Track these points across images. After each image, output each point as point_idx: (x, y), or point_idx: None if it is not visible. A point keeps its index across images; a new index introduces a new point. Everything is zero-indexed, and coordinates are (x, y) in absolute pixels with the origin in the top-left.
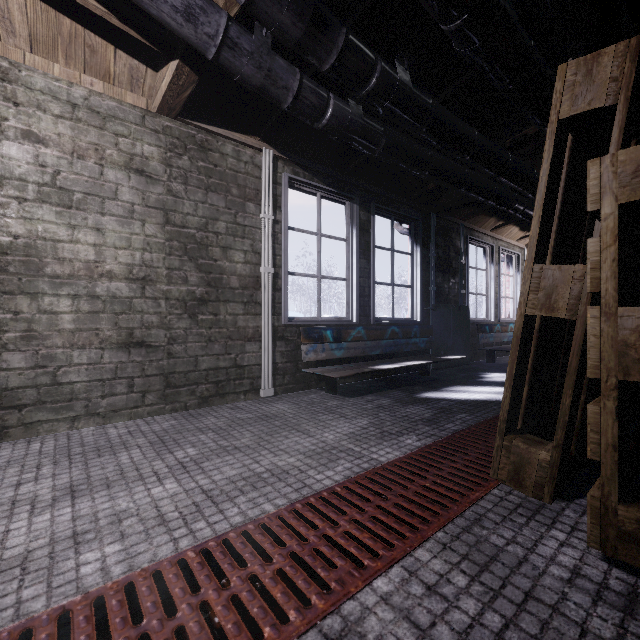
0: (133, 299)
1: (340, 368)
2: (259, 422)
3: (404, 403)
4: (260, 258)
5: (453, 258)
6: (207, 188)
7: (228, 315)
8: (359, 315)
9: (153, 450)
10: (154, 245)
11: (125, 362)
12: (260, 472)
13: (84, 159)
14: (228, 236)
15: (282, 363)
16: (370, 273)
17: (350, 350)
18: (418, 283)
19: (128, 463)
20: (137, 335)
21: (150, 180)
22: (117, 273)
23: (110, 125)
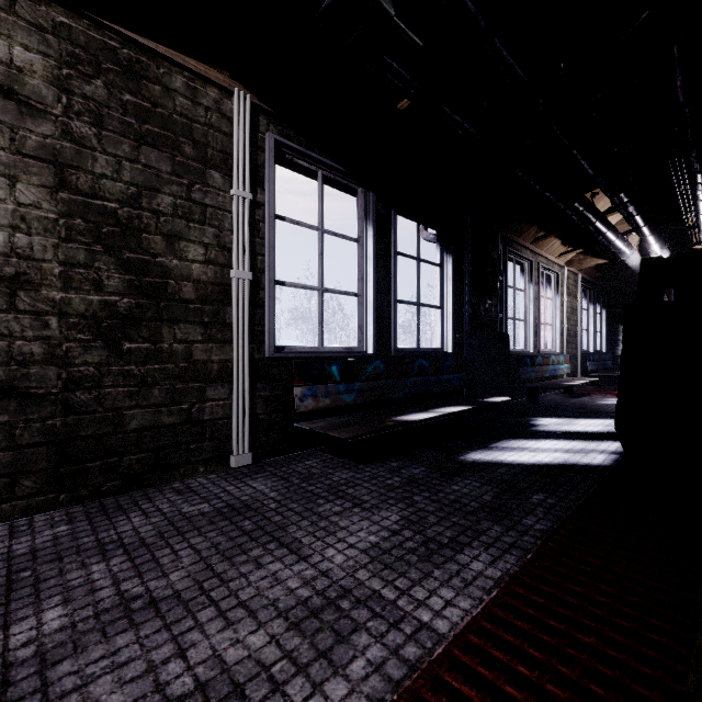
0: None
1: (351, 420)
2: (216, 524)
3: (446, 473)
4: (231, 257)
5: (490, 273)
6: (139, 138)
7: (177, 343)
8: (376, 344)
9: None
10: (35, 222)
11: None
12: (178, 696)
13: None
14: (177, 219)
15: (266, 414)
16: (390, 287)
17: (365, 393)
18: (450, 303)
19: None
20: None
21: (27, 109)
22: None
23: None
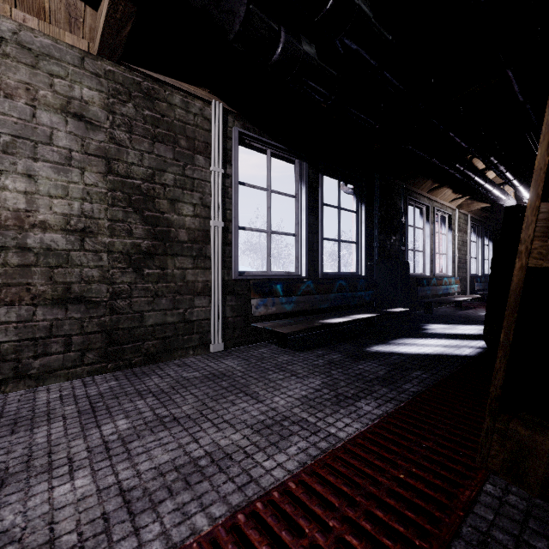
0: (71, 252)
1: (290, 322)
2: (205, 383)
3: (355, 358)
4: (210, 212)
5: (394, 217)
6: (154, 138)
7: (176, 269)
8: (308, 269)
9: (78, 423)
10: (95, 195)
11: (61, 319)
12: (197, 457)
13: (13, 98)
14: (176, 188)
15: (232, 317)
16: (318, 229)
17: (300, 304)
18: (363, 239)
19: (42, 443)
20: (75, 290)
21: (90, 126)
22: (52, 224)
23: (44, 64)
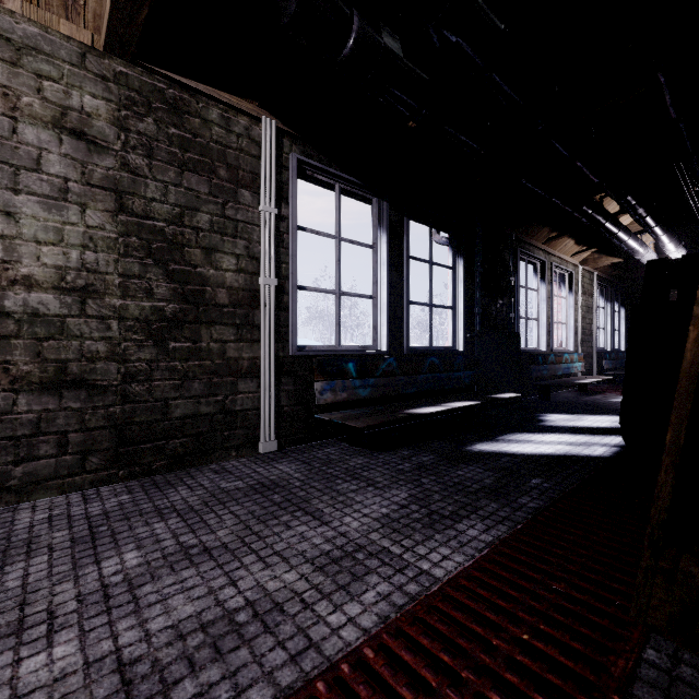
0: (67, 318)
1: (366, 413)
2: (250, 496)
3: (453, 461)
4: (259, 265)
5: (501, 274)
6: (182, 165)
7: (213, 342)
8: (389, 343)
9: (70, 557)
10: (100, 241)
11: (53, 410)
12: (234, 609)
13: None
14: (213, 234)
15: (289, 406)
16: (403, 290)
17: (379, 388)
18: (461, 304)
19: (14, 589)
20: (73, 370)
21: (94, 147)
22: (40, 279)
23: (28, 60)
